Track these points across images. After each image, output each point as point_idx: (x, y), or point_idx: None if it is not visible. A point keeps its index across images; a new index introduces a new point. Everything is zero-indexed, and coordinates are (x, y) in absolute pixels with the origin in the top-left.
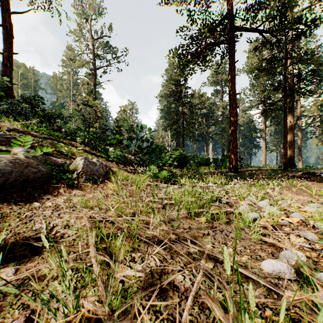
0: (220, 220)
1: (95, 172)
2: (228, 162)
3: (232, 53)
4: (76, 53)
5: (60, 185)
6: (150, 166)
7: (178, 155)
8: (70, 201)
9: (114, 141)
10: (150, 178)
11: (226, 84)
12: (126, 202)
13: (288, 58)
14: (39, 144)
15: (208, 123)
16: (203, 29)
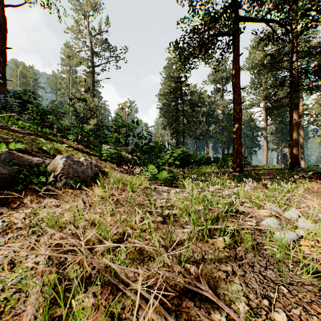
0: (245, 244)
1: (80, 173)
2: (230, 161)
3: (236, 45)
4: (74, 51)
5: (27, 193)
6: (148, 166)
7: (180, 154)
8: (28, 219)
9: (113, 139)
10: (148, 179)
11: (226, 82)
12: (115, 214)
13: (295, 51)
14: (17, 140)
15: (208, 121)
16: (206, 17)
